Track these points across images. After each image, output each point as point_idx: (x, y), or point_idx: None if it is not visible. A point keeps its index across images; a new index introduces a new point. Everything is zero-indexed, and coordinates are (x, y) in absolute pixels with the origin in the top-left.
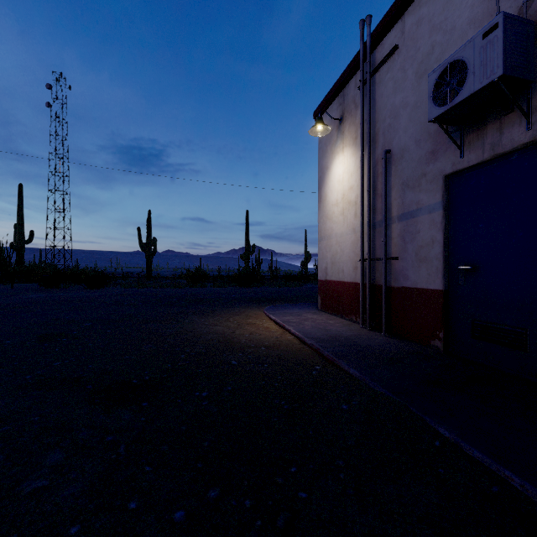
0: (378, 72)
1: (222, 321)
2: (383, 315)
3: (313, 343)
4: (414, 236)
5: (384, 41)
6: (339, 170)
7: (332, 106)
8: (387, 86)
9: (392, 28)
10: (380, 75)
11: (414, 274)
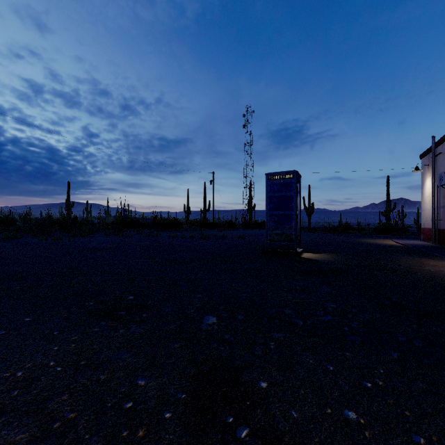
0: (437, 156)
1: (373, 240)
2: (436, 238)
3: (405, 244)
4: (444, 213)
5: (439, 147)
6: (428, 184)
7: (426, 157)
8: (439, 163)
9: (440, 145)
10: (438, 158)
11: (444, 225)
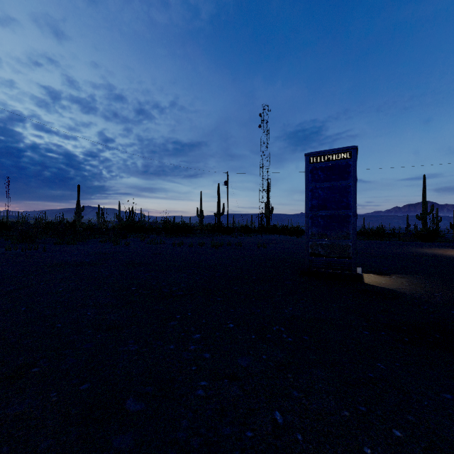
0: None
1: (432, 251)
2: None
3: None
4: None
5: None
6: None
7: None
8: None
9: None
10: None
11: None
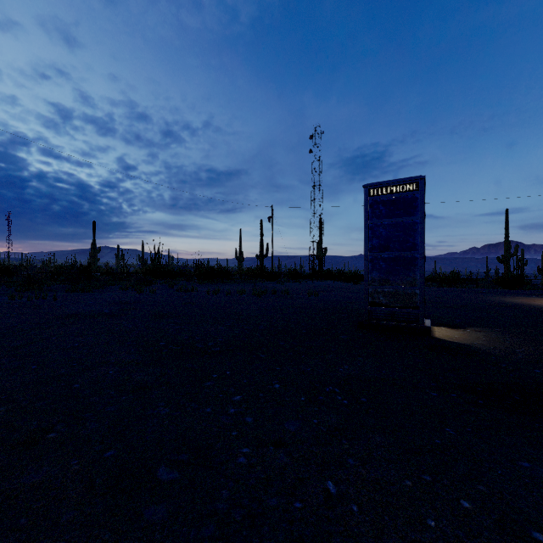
0: None
1: (515, 300)
2: None
3: None
4: None
5: None
6: None
7: None
8: None
9: None
10: None
11: None
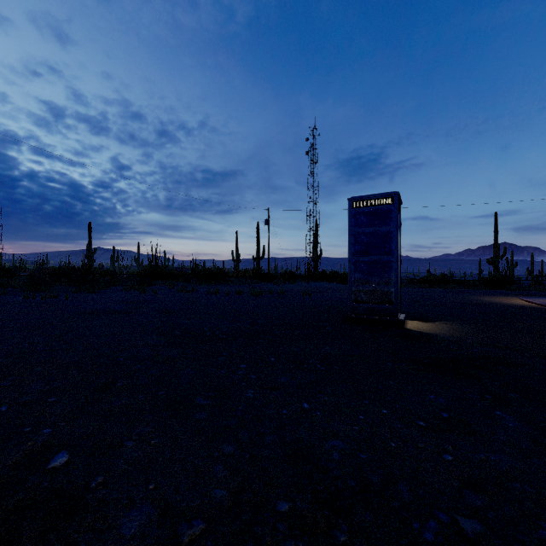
0: None
1: (493, 299)
2: None
3: (545, 304)
4: None
5: None
6: None
7: None
8: None
9: None
10: None
11: None
